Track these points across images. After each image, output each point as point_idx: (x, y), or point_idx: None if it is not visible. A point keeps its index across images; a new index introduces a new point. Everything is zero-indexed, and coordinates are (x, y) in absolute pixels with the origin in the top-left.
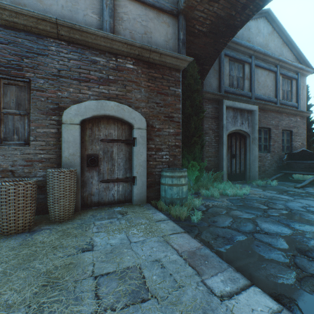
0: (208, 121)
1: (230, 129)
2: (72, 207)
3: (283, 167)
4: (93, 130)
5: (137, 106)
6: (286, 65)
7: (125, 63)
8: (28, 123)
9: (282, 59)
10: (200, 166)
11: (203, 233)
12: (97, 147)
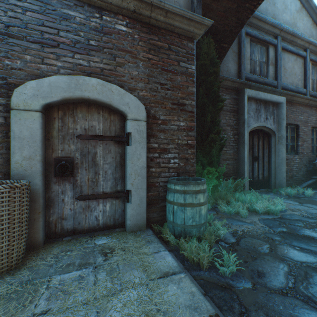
0: (226, 116)
1: (252, 125)
2: (17, 248)
3: (313, 172)
4: (66, 121)
5: (132, 87)
6: (316, 49)
7: (114, 23)
8: None
9: (313, 41)
10: (217, 171)
11: (251, 314)
12: (72, 147)
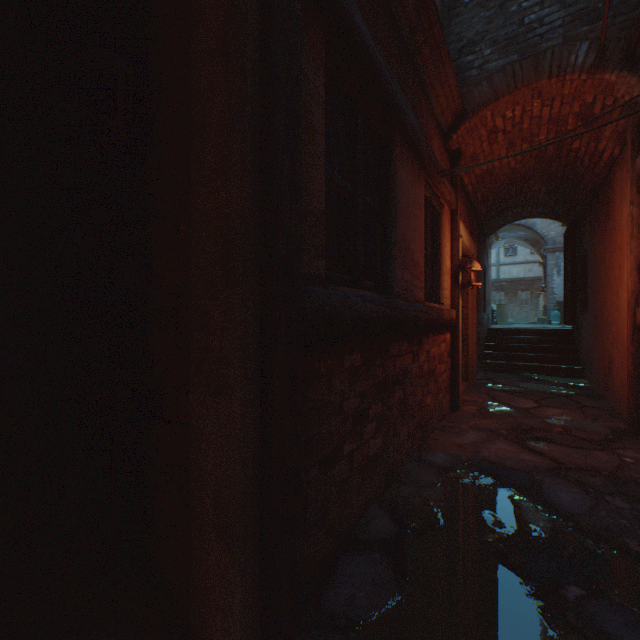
0: None
1: None
2: None
3: None
4: None
5: None
6: None
7: None
8: (529, 301)
9: None
10: None
11: None
12: None
